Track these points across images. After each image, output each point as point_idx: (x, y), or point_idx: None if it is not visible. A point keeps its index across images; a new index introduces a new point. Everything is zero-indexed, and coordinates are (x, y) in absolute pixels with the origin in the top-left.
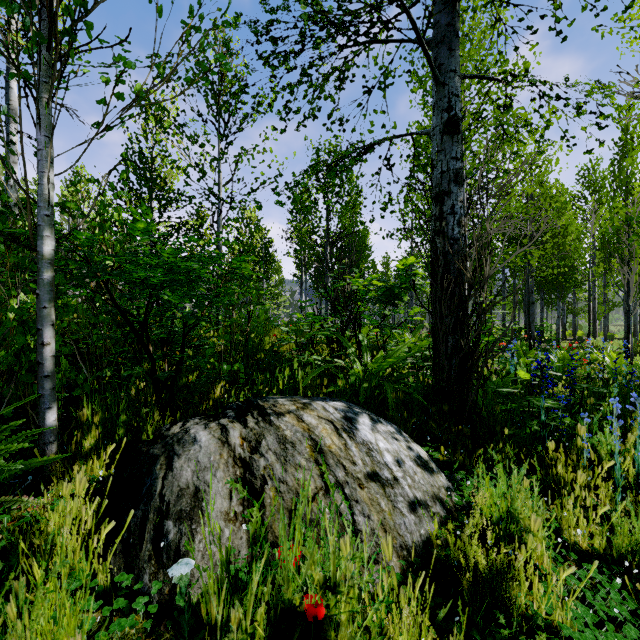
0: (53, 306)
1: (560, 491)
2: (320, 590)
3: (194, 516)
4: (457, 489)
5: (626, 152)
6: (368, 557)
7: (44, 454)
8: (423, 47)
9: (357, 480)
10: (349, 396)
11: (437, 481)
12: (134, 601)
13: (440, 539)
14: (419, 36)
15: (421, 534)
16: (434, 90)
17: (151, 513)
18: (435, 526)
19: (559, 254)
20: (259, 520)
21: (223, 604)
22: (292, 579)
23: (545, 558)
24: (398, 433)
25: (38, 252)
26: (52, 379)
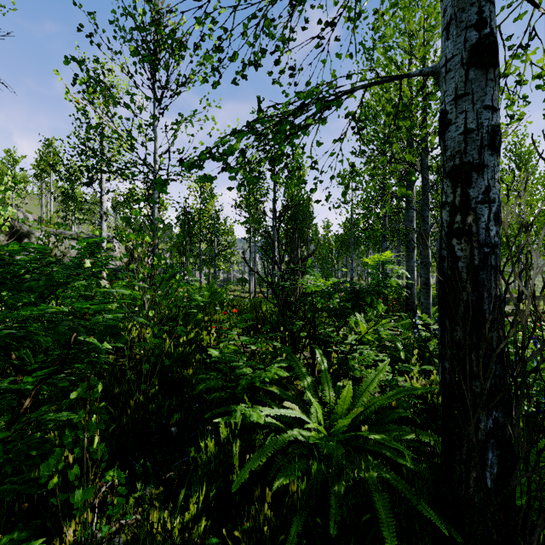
0: None
1: None
2: None
3: None
4: None
5: None
6: None
7: None
8: None
9: None
10: (310, 511)
11: None
12: None
13: None
14: None
15: None
16: None
17: None
18: None
19: None
20: None
21: None
22: None
23: None
24: None
25: None
26: None
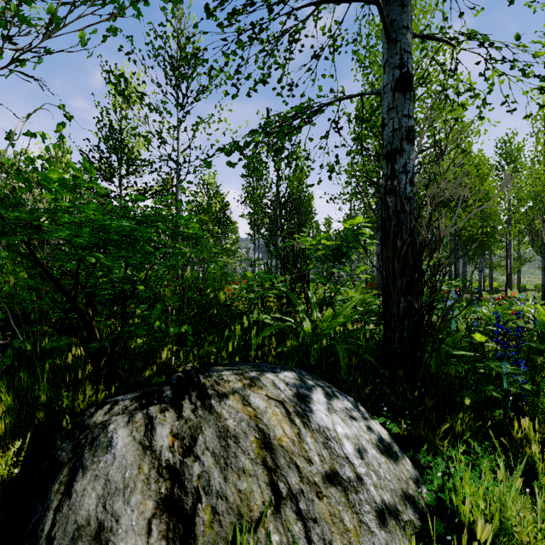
0: None
1: (535, 474)
2: None
3: None
4: (424, 476)
5: (544, 124)
6: None
7: None
8: None
9: (314, 486)
10: (299, 358)
11: (403, 471)
12: None
13: None
14: None
15: None
16: (385, 48)
17: None
18: None
19: (483, 216)
20: None
21: None
22: None
23: None
24: (355, 409)
25: None
26: None
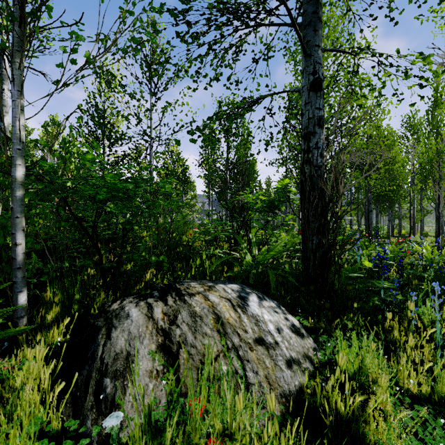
0: (24, 216)
1: (396, 350)
2: (220, 437)
3: (126, 374)
4: (321, 349)
5: (437, 105)
6: (256, 404)
7: (17, 325)
8: (295, 28)
9: (248, 344)
10: (242, 279)
11: (306, 343)
12: (79, 441)
13: (310, 389)
14: (293, 20)
15: (295, 385)
16: (303, 60)
17: (94, 372)
18: (306, 379)
19: (389, 177)
20: (173, 382)
21: (146, 444)
22: (199, 425)
23: (389, 405)
24: (278, 307)
25: (12, 176)
26: (23, 270)
